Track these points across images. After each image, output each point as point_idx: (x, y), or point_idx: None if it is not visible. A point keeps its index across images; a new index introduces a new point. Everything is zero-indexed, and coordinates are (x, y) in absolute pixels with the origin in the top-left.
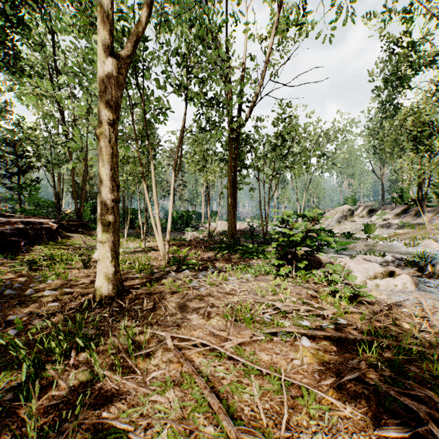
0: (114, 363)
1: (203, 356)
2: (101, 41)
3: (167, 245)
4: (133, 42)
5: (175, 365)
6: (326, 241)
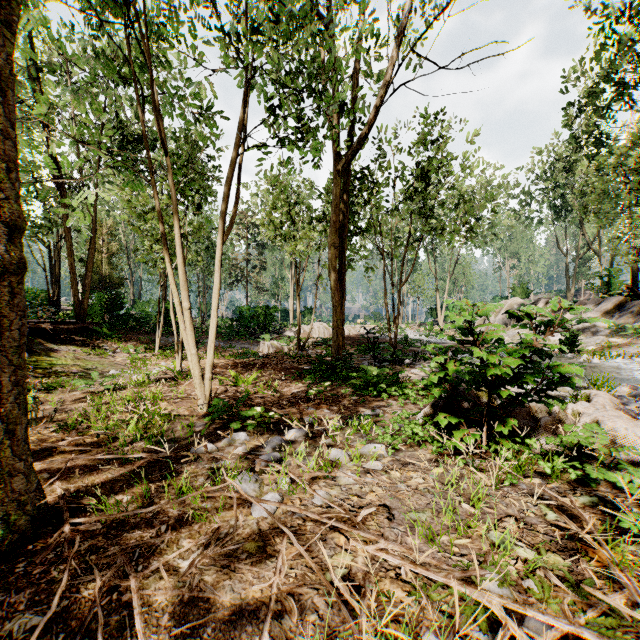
0: None
1: None
2: None
3: (207, 372)
4: None
5: None
6: (560, 372)
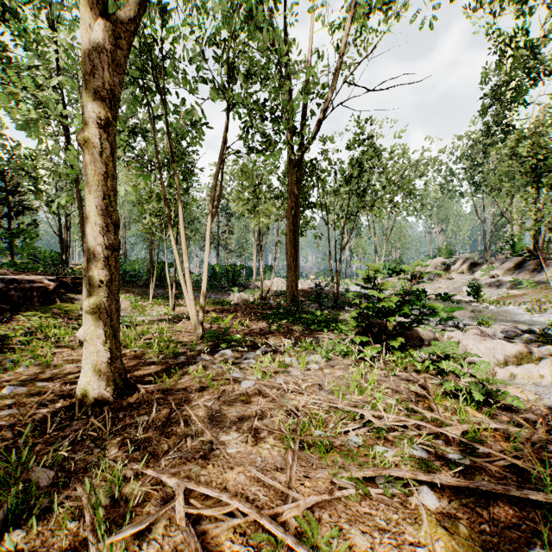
0: None
1: (242, 537)
2: None
3: (201, 312)
4: (139, 0)
5: None
6: (432, 309)
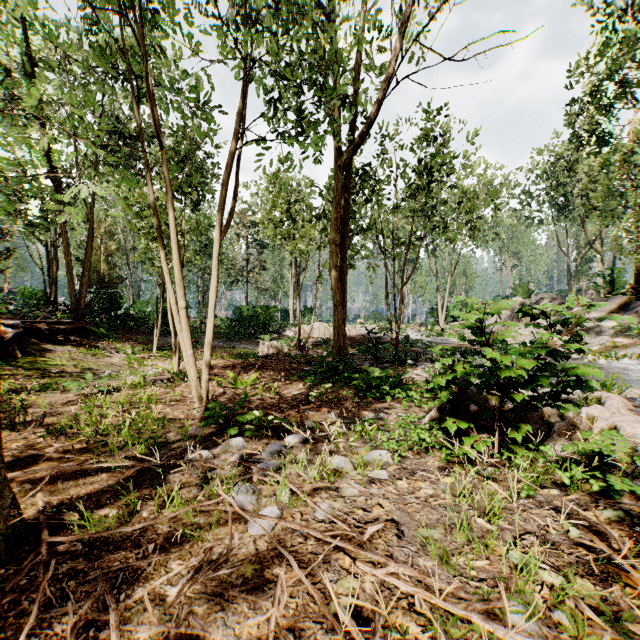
0: None
1: None
2: None
3: (204, 374)
4: None
5: None
6: (576, 375)
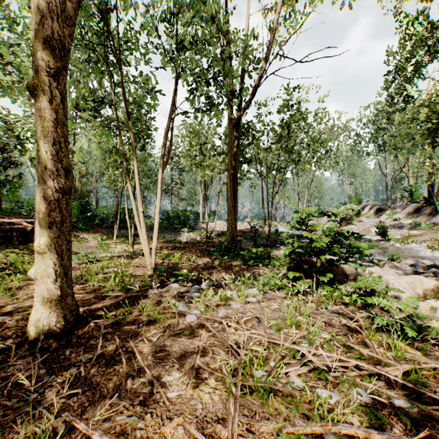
0: None
1: None
2: None
3: (153, 250)
4: None
5: None
6: (357, 248)
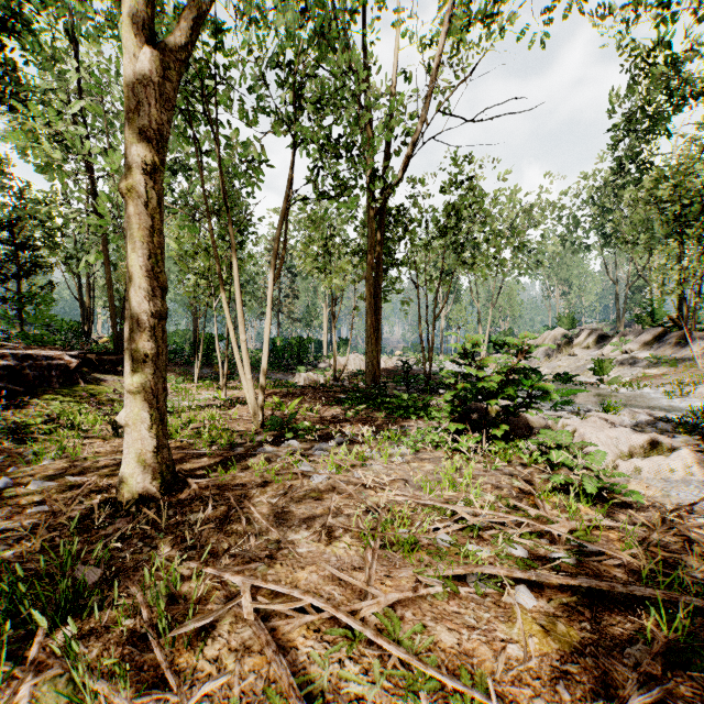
0: (125, 653)
1: (316, 634)
2: (129, 17)
3: (260, 395)
4: (191, 22)
5: (255, 660)
6: (542, 390)
